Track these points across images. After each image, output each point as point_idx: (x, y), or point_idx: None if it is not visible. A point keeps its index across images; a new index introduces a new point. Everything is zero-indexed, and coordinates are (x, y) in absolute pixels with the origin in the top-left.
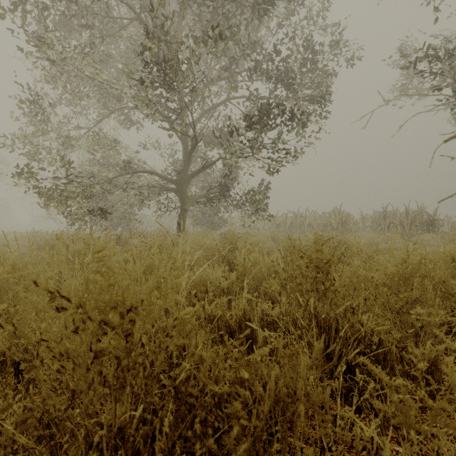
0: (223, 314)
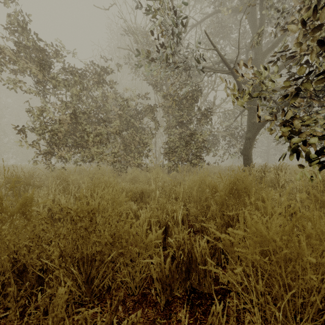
0: None
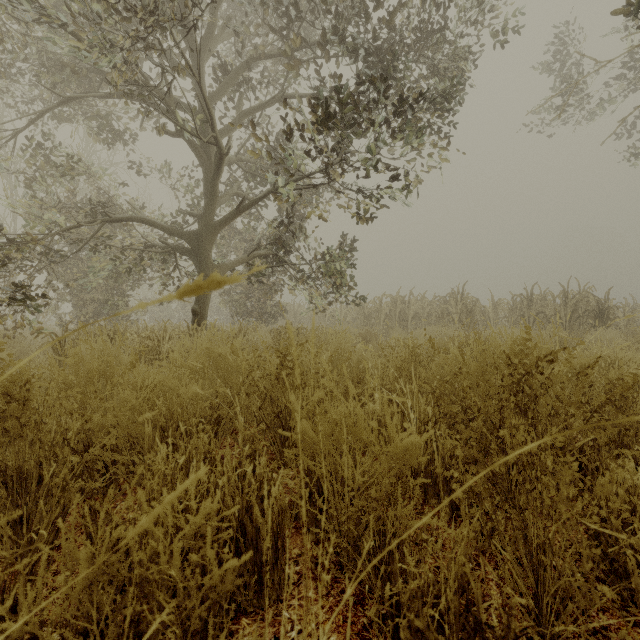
0: None
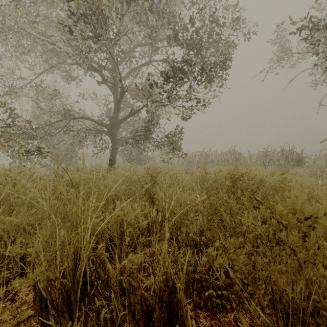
0: (136, 286)
